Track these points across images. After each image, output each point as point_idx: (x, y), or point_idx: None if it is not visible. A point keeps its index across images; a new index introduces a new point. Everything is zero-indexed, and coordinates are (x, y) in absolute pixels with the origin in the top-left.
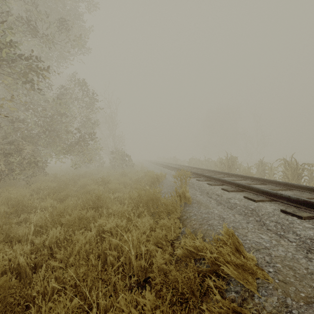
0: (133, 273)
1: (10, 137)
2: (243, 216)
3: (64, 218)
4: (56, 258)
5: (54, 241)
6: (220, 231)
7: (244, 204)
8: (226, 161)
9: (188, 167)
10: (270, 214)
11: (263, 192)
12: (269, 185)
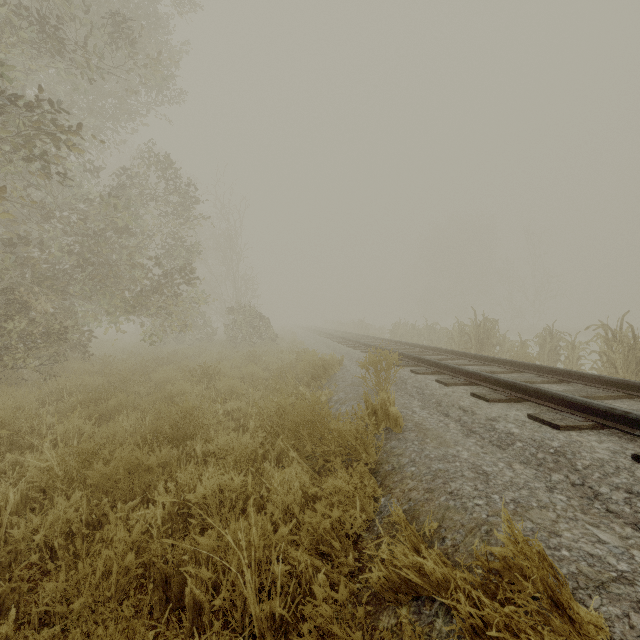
0: (253, 629)
1: (6, 277)
2: (533, 467)
3: (90, 471)
4: (47, 591)
5: (62, 532)
6: (482, 516)
7: (533, 435)
8: (473, 330)
9: (391, 341)
10: (607, 466)
11: (575, 405)
12: (578, 385)
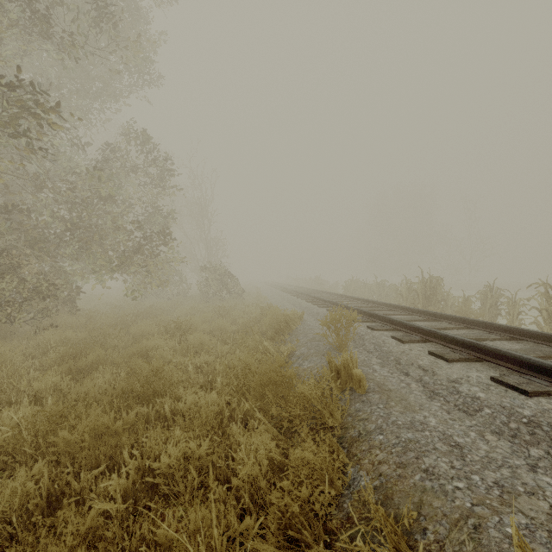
0: None
1: (1, 240)
2: (507, 439)
3: (54, 439)
4: None
5: (22, 505)
6: (466, 505)
7: (501, 402)
8: (421, 287)
9: (345, 296)
10: None
11: (539, 368)
12: (529, 343)
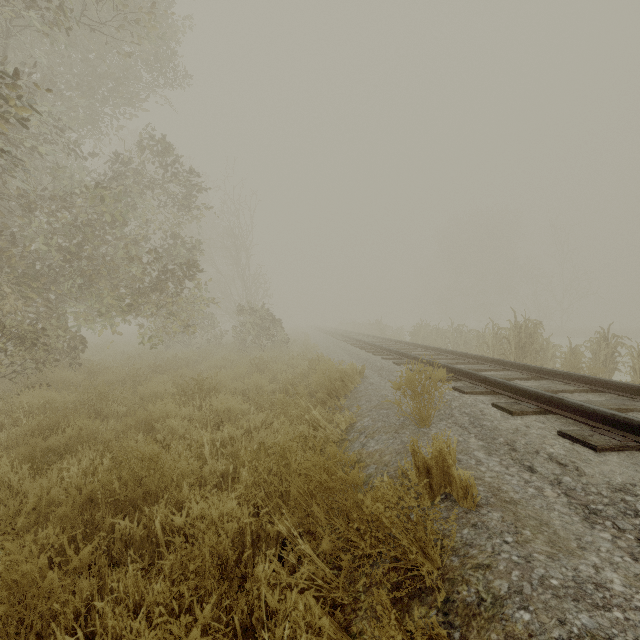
0: None
1: None
2: None
3: None
4: None
5: None
6: None
7: None
8: (514, 333)
9: (415, 345)
10: None
11: None
12: None
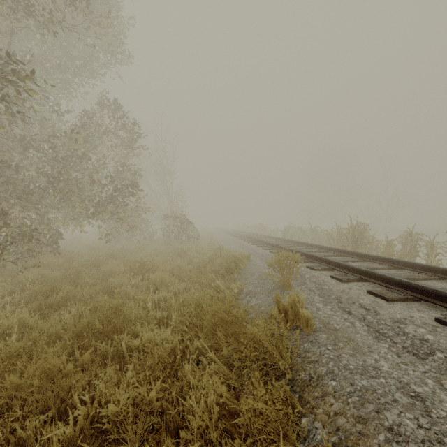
0: None
1: None
2: None
3: (1, 384)
4: None
5: None
6: None
7: None
8: (350, 232)
9: (285, 240)
10: None
11: None
12: None
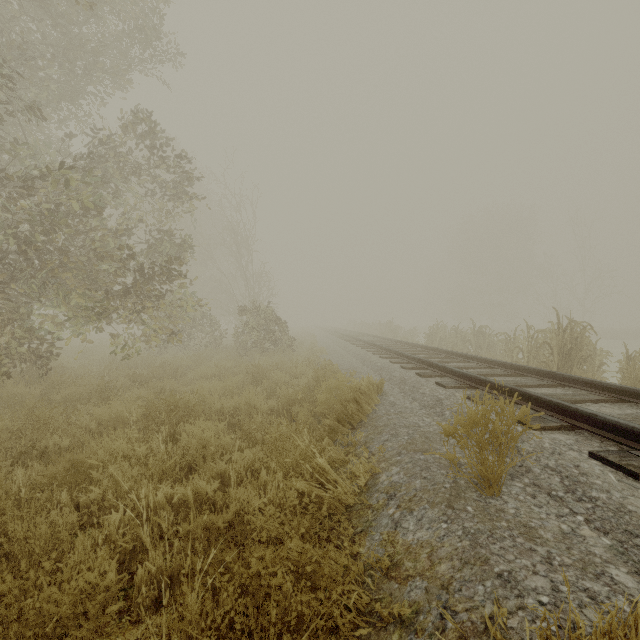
0: None
1: None
2: None
3: None
4: None
5: None
6: None
7: None
8: (558, 338)
9: (435, 350)
10: None
11: None
12: None
